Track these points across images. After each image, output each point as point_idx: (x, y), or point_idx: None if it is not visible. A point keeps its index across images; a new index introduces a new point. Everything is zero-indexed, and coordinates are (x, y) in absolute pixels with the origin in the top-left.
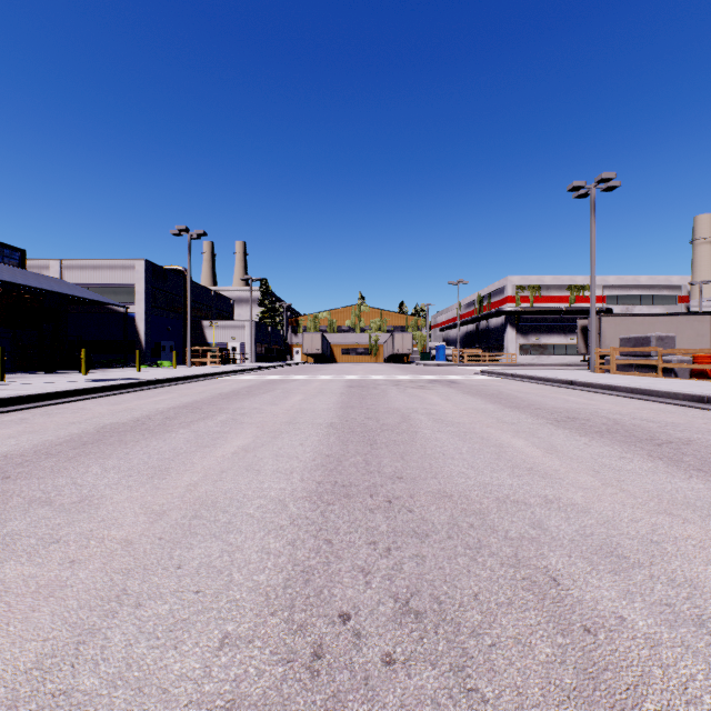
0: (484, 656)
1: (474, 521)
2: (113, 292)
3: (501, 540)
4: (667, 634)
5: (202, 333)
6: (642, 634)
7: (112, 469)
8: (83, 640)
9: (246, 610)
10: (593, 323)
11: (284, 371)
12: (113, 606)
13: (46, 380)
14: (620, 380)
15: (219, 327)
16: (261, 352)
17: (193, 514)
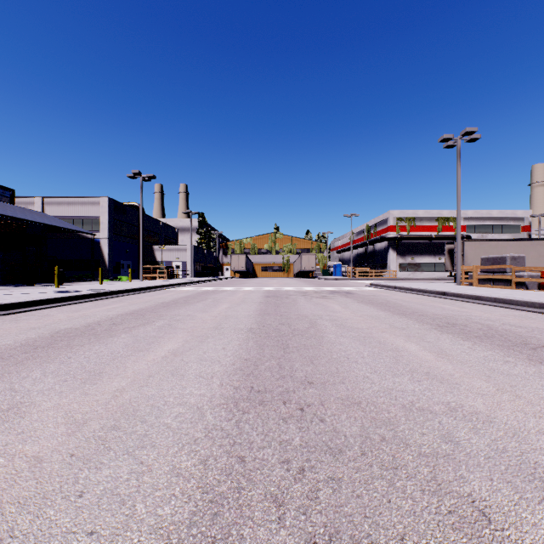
0: None
1: (386, 433)
2: (83, 223)
3: (416, 457)
4: None
5: (153, 255)
6: None
7: (51, 373)
8: None
9: None
10: (459, 246)
11: (216, 284)
12: None
13: (24, 291)
14: (483, 291)
15: (166, 249)
16: (199, 269)
17: (112, 425)
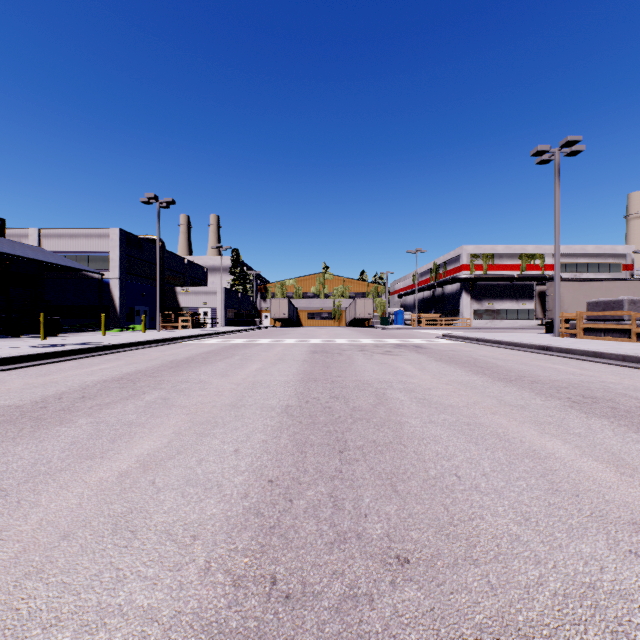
0: None
1: None
2: (89, 260)
3: None
4: None
5: (176, 299)
6: None
7: None
8: None
9: None
10: (557, 288)
11: (251, 335)
12: None
13: None
14: (598, 345)
15: (191, 293)
16: (231, 317)
17: None
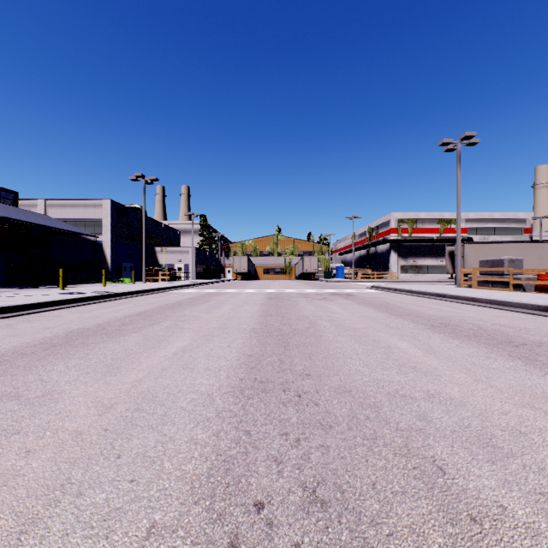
0: (383, 546)
1: (370, 414)
2: (86, 225)
3: (393, 431)
4: (544, 524)
5: (155, 257)
6: (523, 524)
7: (74, 367)
8: (26, 529)
9: (172, 499)
10: (459, 249)
11: (218, 286)
12: (57, 494)
13: (31, 293)
14: (480, 293)
15: (168, 252)
16: (201, 271)
17: (136, 408)
